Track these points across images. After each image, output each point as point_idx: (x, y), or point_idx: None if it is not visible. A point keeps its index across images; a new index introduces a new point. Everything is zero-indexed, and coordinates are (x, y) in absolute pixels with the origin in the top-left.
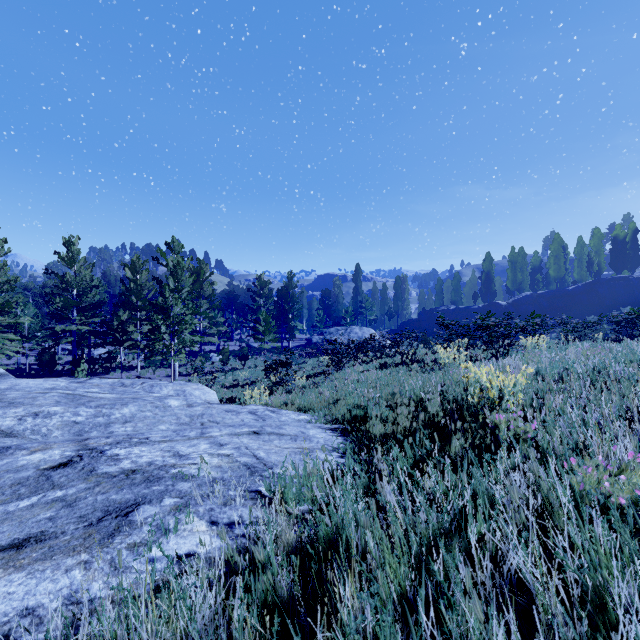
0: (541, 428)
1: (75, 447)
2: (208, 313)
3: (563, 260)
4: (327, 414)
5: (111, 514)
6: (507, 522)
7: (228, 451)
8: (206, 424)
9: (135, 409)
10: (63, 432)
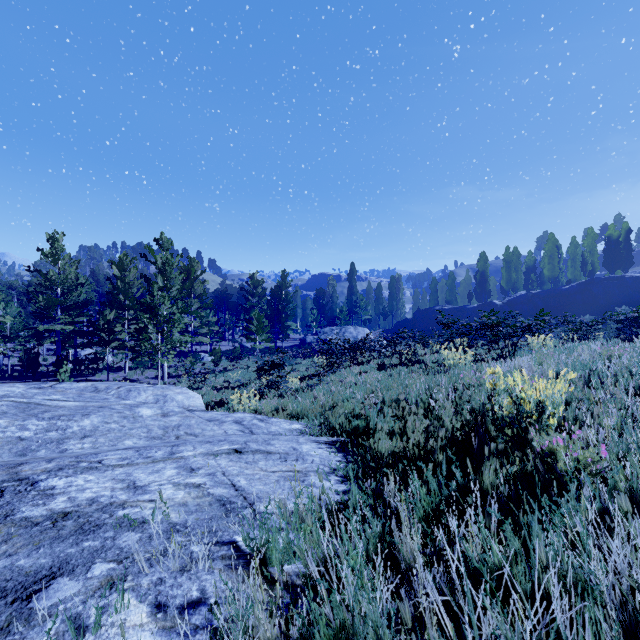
0: (613, 456)
1: (1, 477)
2: (199, 312)
3: (557, 260)
4: (323, 422)
5: (7, 596)
6: (606, 618)
7: (199, 479)
8: (182, 437)
9: (98, 420)
10: (2, 452)
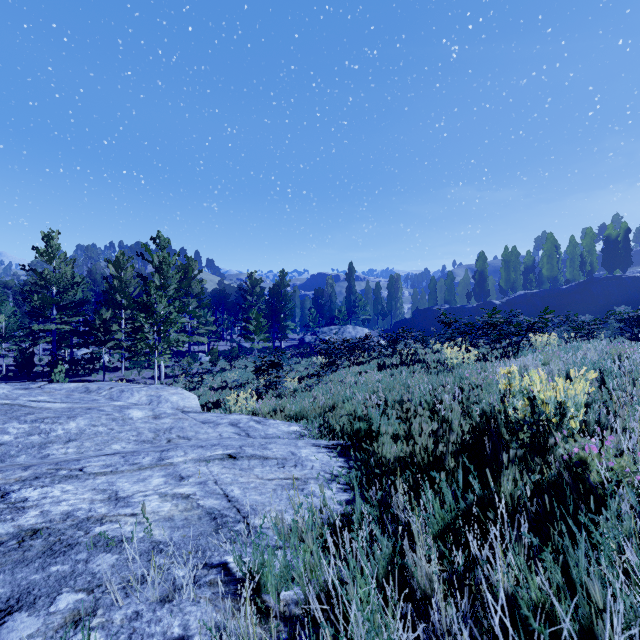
0: None
1: None
2: (197, 312)
3: (556, 259)
4: (322, 424)
5: None
6: None
7: (189, 489)
8: (174, 441)
9: (85, 423)
10: None
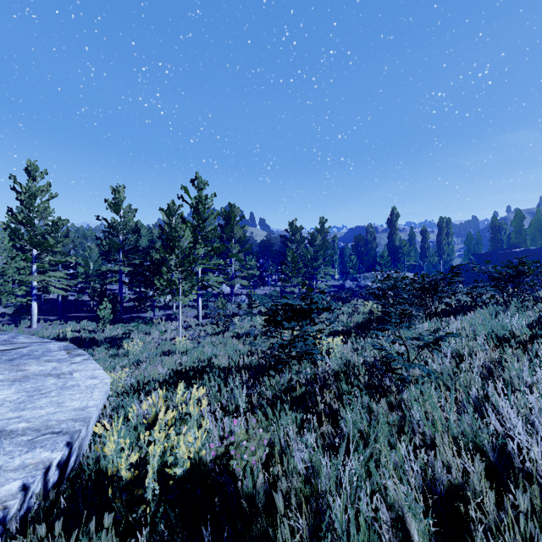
0: None
1: None
2: (238, 256)
3: None
4: None
5: None
6: None
7: None
8: None
9: None
10: None
